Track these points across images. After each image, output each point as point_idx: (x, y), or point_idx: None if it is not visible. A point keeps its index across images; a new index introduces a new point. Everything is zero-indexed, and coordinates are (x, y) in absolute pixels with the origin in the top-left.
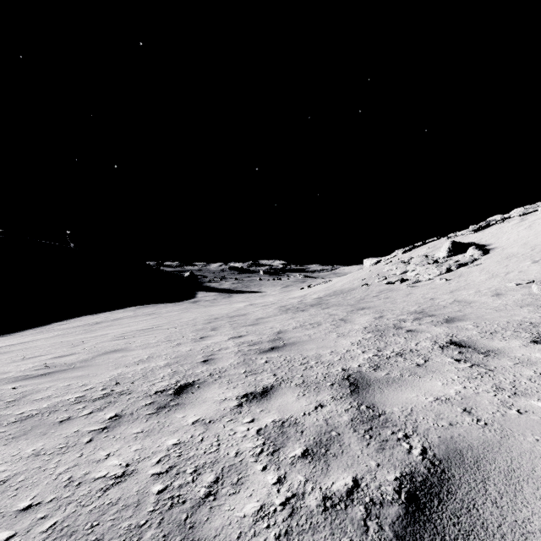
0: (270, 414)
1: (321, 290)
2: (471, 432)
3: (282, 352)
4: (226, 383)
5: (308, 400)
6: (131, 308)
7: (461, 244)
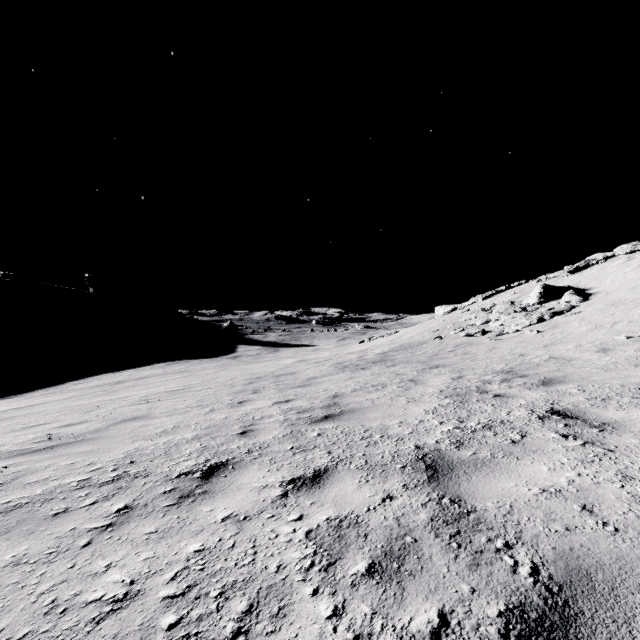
0: (324, 509)
1: (385, 343)
2: (597, 542)
3: (339, 422)
4: (267, 463)
5: (372, 489)
6: (159, 365)
7: (555, 288)
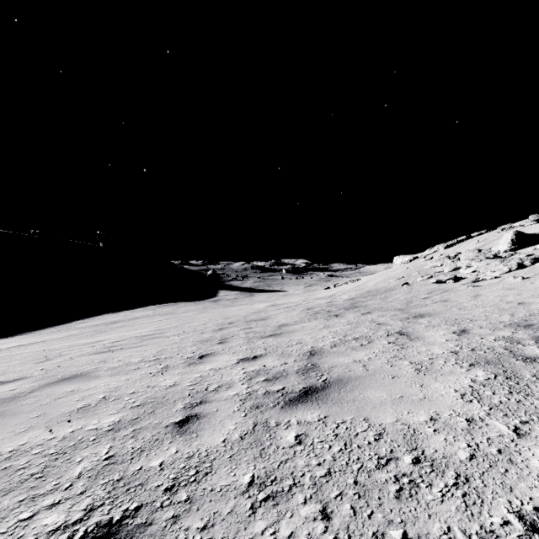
0: None
1: (351, 289)
2: None
3: (326, 408)
4: None
5: None
6: (151, 307)
7: (528, 235)
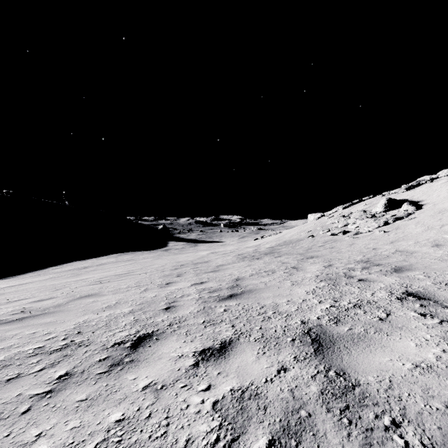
0: (228, 379)
1: (273, 240)
2: None
3: (240, 300)
4: (184, 335)
5: (269, 360)
6: (113, 255)
7: (396, 201)
